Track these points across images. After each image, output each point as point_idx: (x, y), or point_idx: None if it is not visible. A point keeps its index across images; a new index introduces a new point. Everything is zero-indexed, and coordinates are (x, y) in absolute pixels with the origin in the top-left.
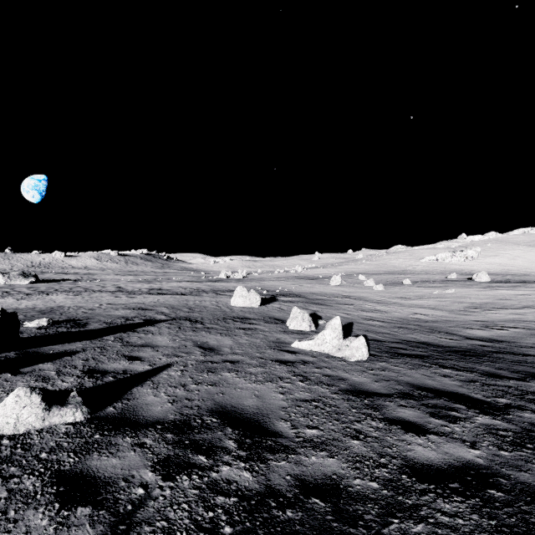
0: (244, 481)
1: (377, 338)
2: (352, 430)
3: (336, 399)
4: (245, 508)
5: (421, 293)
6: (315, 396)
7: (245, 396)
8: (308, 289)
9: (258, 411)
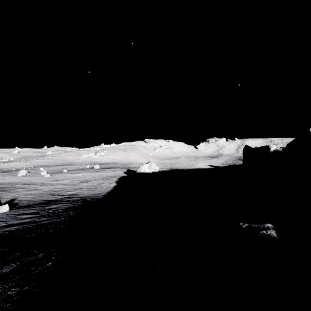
0: None
1: (23, 203)
2: None
3: None
4: None
5: (67, 177)
6: None
7: None
8: None
9: None
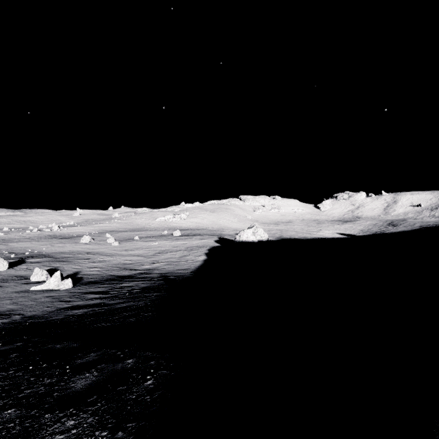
0: (4, 321)
1: (88, 278)
2: (46, 306)
3: (45, 302)
4: (5, 323)
5: (140, 246)
6: (36, 303)
7: (1, 309)
8: (58, 249)
9: (8, 311)
